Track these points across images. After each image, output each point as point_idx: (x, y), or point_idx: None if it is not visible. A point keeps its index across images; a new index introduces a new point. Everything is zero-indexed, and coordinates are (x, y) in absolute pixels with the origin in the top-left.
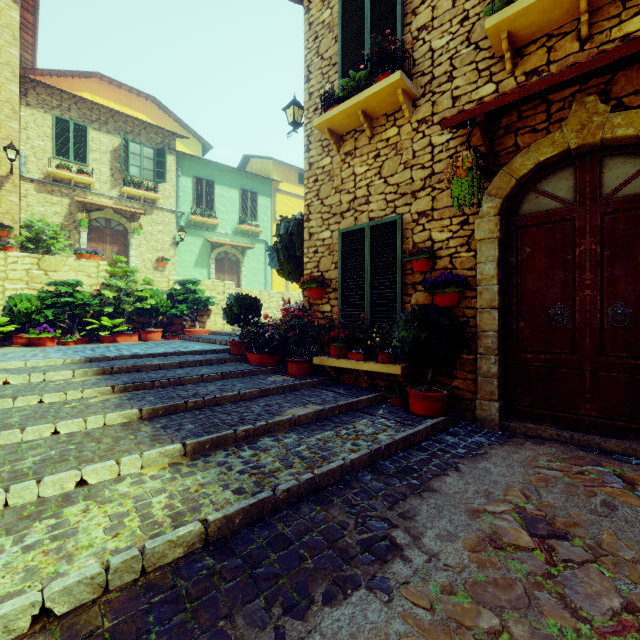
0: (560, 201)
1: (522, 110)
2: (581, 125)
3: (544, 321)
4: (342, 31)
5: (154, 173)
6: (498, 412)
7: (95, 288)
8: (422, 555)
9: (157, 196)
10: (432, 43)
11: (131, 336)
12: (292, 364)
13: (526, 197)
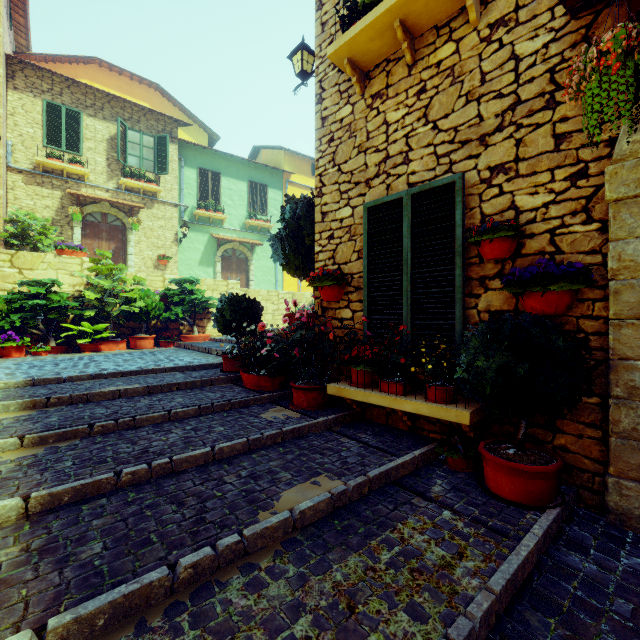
0: None
1: None
2: None
3: None
4: None
5: (155, 163)
6: None
7: (78, 288)
8: None
9: (157, 188)
10: None
11: (117, 343)
12: (298, 392)
13: None
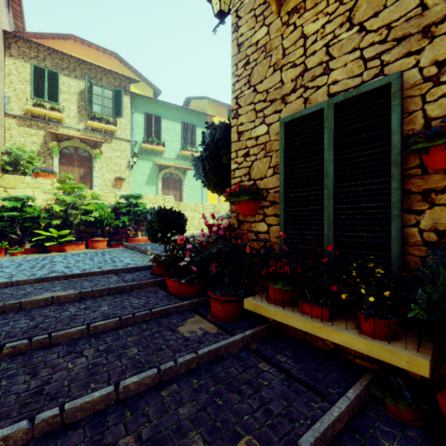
0: None
1: None
2: None
3: None
4: None
5: (113, 110)
6: None
7: (50, 202)
8: None
9: (114, 128)
10: None
11: (78, 245)
12: (215, 302)
13: None
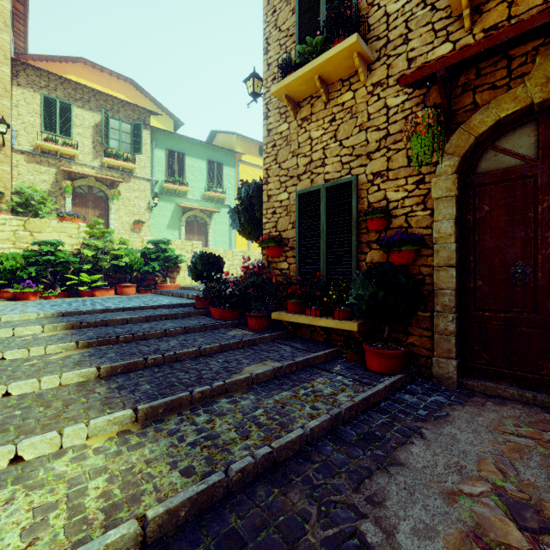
0: (521, 158)
1: (481, 67)
2: (546, 78)
3: (503, 279)
4: (299, 2)
5: (131, 146)
6: (456, 370)
7: (76, 247)
8: None
9: (134, 166)
10: (387, 7)
11: (108, 290)
12: (251, 319)
13: (484, 155)
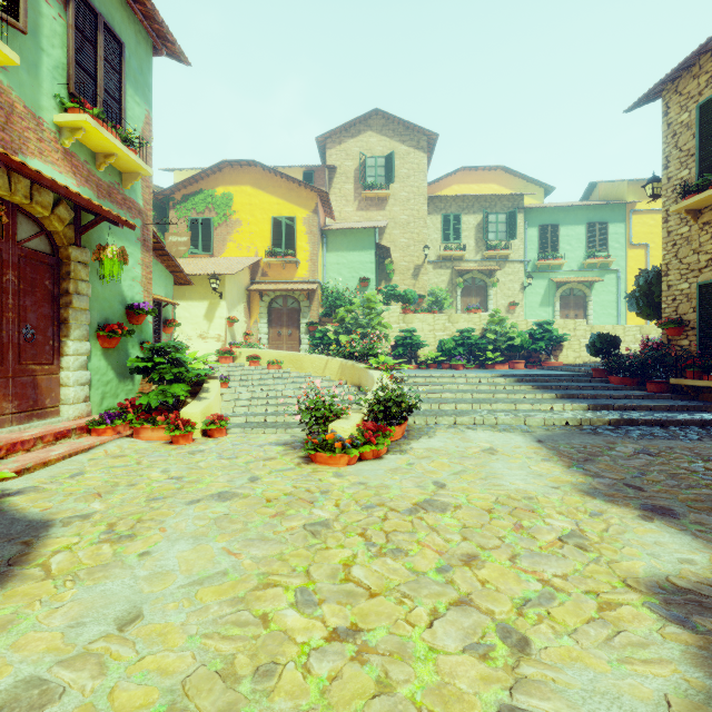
0: None
1: None
2: None
3: None
4: (699, 132)
5: (506, 233)
6: None
7: (478, 332)
8: None
9: (509, 252)
10: None
11: (503, 365)
12: (650, 384)
13: None
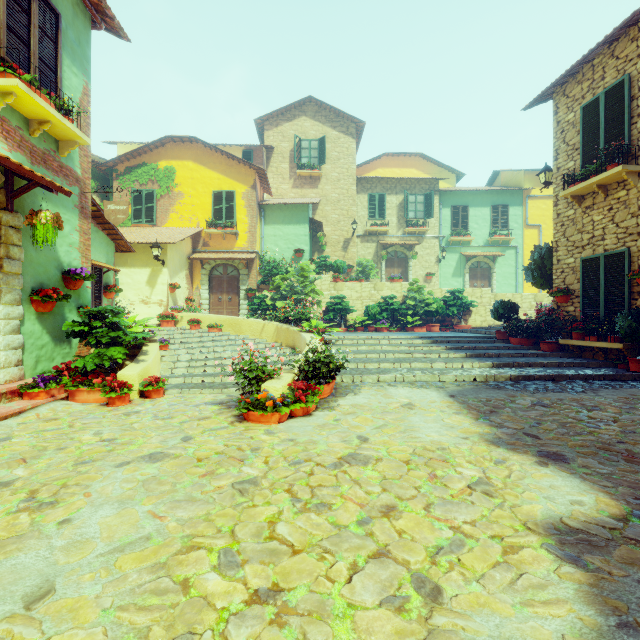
0: None
1: None
2: None
3: None
4: (582, 129)
5: (424, 212)
6: None
7: (400, 299)
8: (594, 394)
9: (426, 229)
10: None
11: (421, 328)
12: (543, 344)
13: None
